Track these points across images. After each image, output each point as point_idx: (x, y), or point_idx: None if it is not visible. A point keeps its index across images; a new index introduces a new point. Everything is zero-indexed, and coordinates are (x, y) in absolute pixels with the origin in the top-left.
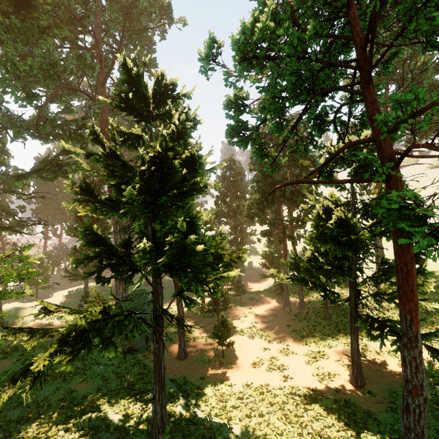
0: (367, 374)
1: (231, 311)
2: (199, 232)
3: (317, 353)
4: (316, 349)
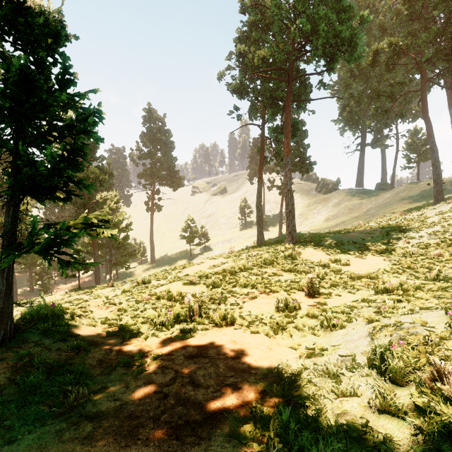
0: None
1: (56, 288)
2: None
3: None
4: None
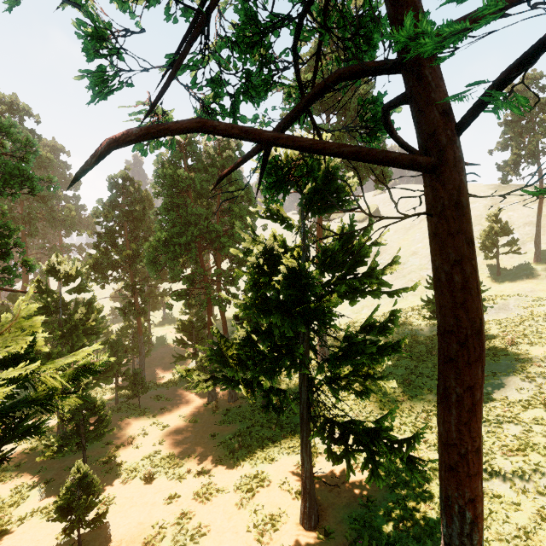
0: (320, 496)
1: (119, 428)
2: (53, 297)
3: (254, 479)
4: (253, 470)
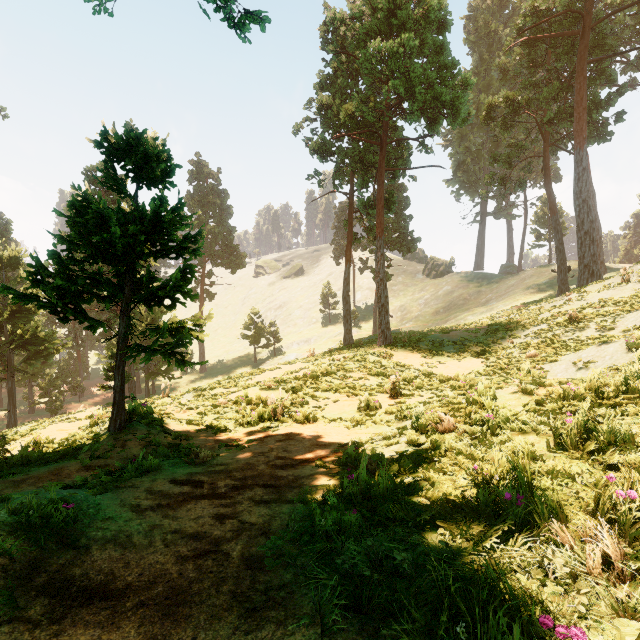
0: None
1: (67, 407)
2: None
3: None
4: None
